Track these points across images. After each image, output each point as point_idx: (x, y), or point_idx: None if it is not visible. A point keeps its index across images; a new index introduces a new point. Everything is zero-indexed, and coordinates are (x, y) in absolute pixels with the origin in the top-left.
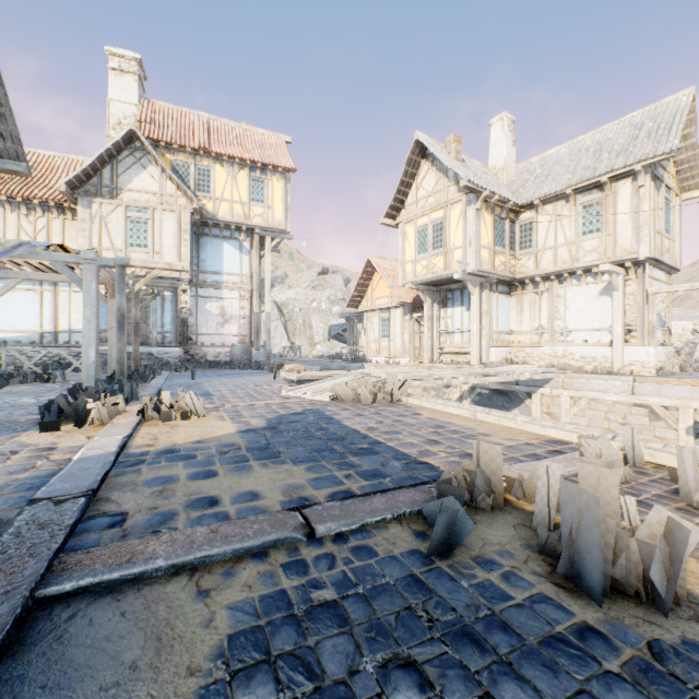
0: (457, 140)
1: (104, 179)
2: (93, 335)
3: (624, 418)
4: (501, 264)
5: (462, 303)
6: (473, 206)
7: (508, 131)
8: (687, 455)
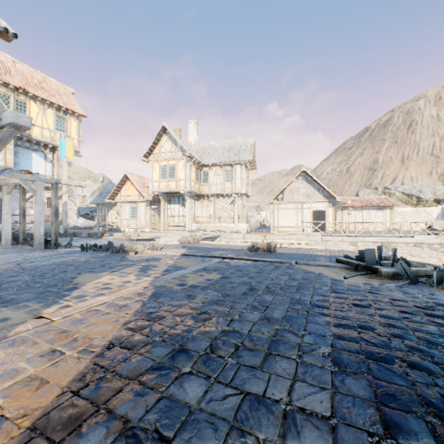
0: (180, 130)
1: None
2: (42, 220)
3: None
4: (197, 188)
5: (179, 203)
6: (189, 163)
7: (196, 128)
8: (272, 242)
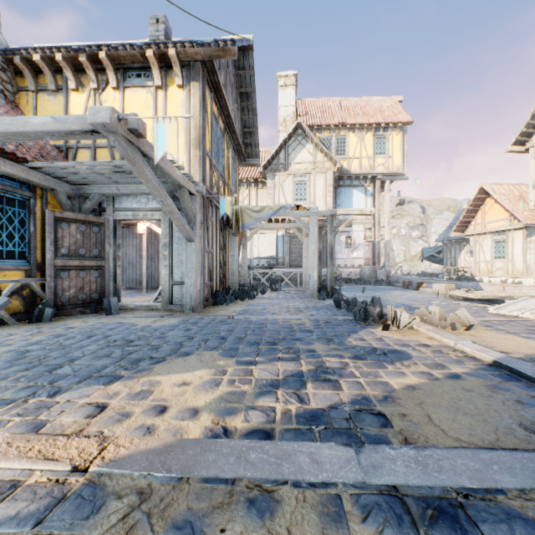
0: None
1: (280, 159)
2: (315, 262)
3: None
4: None
5: None
6: None
7: None
8: None
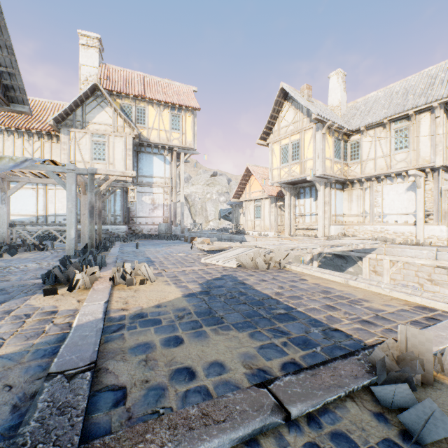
0: (308, 87)
1: (77, 116)
2: (73, 220)
3: (429, 276)
4: (338, 170)
5: (311, 195)
6: (320, 132)
7: (341, 81)
8: None
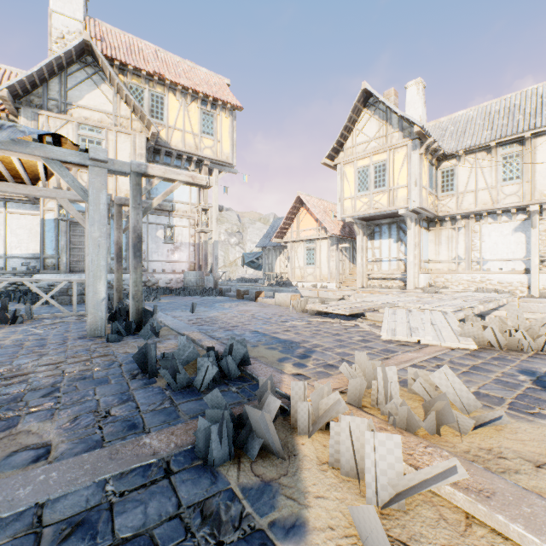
0: (394, 94)
1: (50, 91)
2: (102, 263)
3: None
4: (431, 203)
5: (390, 235)
6: (418, 151)
7: (422, 94)
8: None
